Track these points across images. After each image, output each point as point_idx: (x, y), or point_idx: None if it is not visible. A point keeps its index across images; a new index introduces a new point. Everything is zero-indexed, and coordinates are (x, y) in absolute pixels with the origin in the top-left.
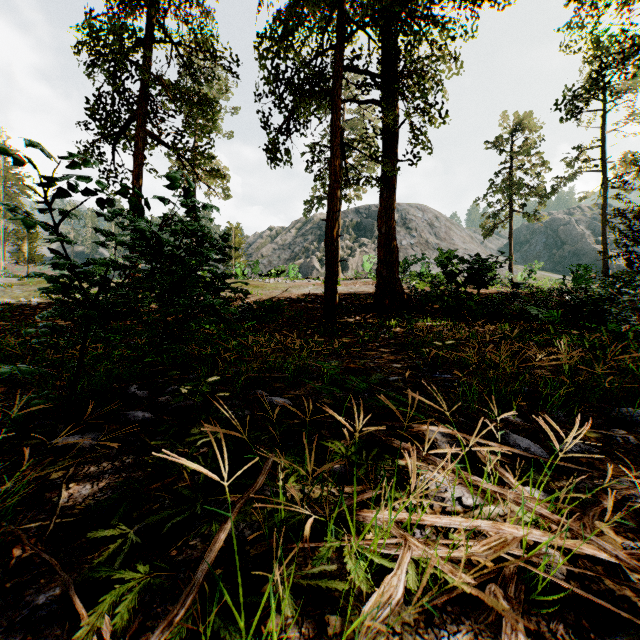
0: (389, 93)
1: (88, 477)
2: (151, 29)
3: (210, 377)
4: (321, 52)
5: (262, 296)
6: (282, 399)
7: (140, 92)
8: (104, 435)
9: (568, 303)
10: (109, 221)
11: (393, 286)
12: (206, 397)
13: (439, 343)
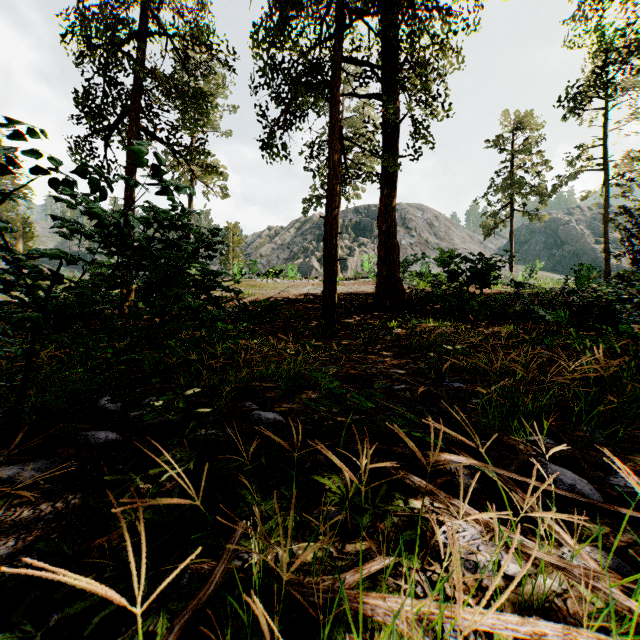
0: (390, 85)
1: (16, 527)
2: (144, 21)
3: (189, 389)
4: (319, 43)
5: (259, 296)
6: (272, 414)
7: (133, 86)
8: (54, 463)
9: (574, 303)
10: (69, 207)
11: (394, 286)
12: (183, 413)
13: (449, 348)
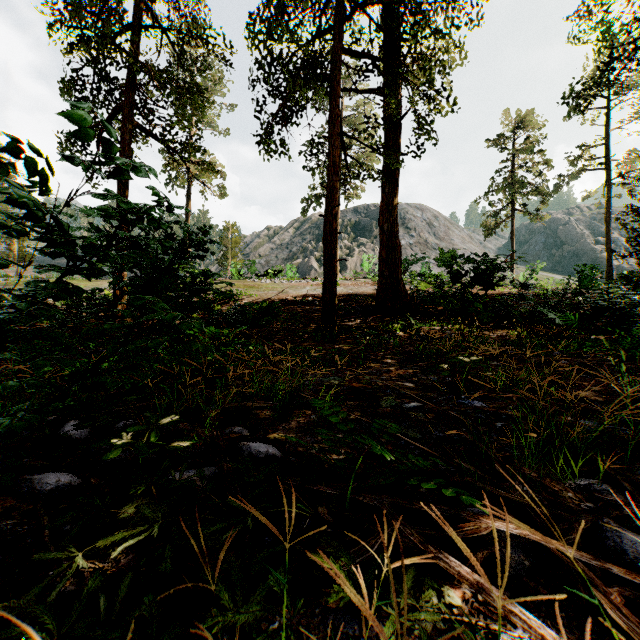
0: (392, 79)
1: None
2: (138, 13)
3: (165, 417)
4: (319, 34)
5: (257, 297)
6: (264, 446)
7: (126, 80)
8: None
9: (581, 305)
10: None
11: (396, 287)
12: (155, 449)
13: (465, 360)
